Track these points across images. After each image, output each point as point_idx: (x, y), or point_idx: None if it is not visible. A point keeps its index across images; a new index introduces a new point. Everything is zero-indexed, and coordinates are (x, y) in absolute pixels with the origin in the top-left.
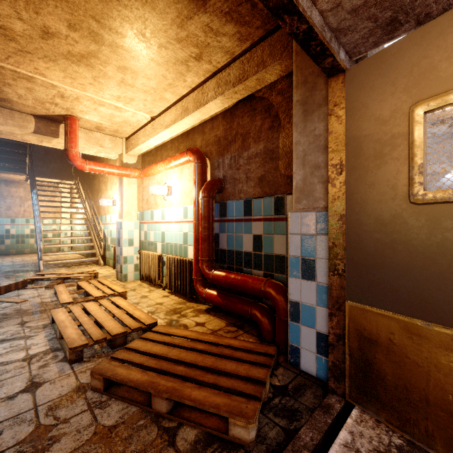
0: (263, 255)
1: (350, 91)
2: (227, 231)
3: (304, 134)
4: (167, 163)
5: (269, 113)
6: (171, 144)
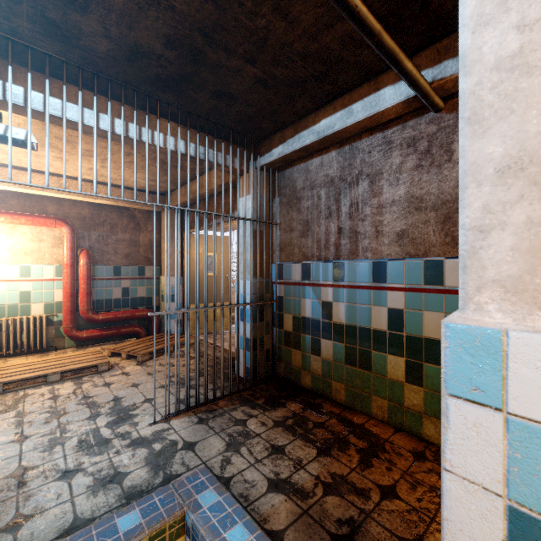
0: (130, 299)
1: (191, 241)
2: (96, 287)
3: (171, 246)
4: (8, 219)
5: (134, 220)
6: None
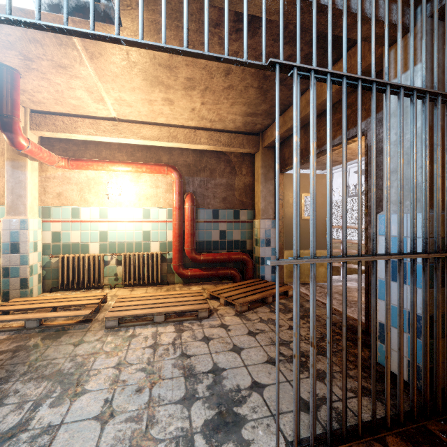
0: (227, 241)
1: (285, 181)
2: (198, 229)
3: (265, 188)
4: (134, 168)
5: (229, 164)
6: (120, 146)
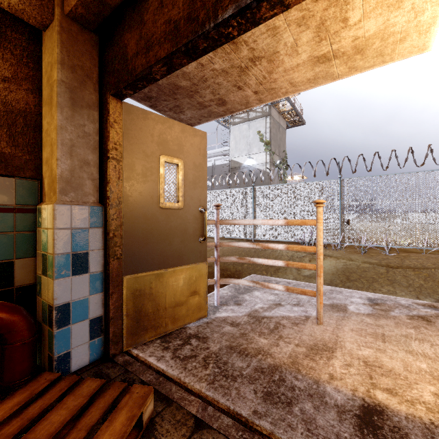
0: None
1: (126, 120)
2: None
3: (73, 123)
4: None
5: None
6: None
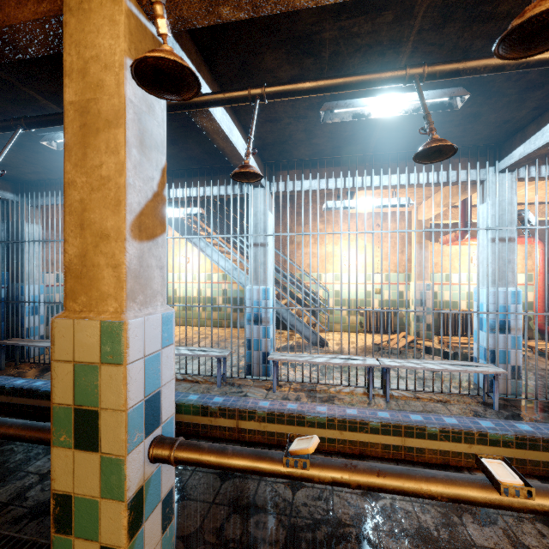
0: None
1: None
2: None
3: None
4: None
5: None
6: None
